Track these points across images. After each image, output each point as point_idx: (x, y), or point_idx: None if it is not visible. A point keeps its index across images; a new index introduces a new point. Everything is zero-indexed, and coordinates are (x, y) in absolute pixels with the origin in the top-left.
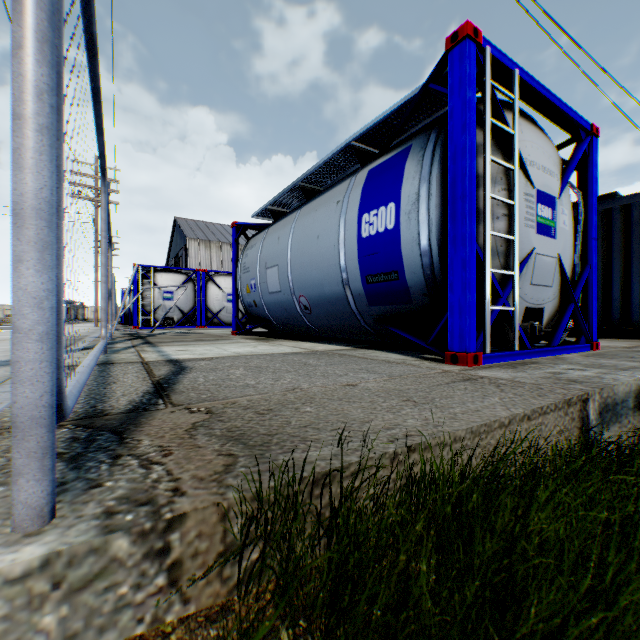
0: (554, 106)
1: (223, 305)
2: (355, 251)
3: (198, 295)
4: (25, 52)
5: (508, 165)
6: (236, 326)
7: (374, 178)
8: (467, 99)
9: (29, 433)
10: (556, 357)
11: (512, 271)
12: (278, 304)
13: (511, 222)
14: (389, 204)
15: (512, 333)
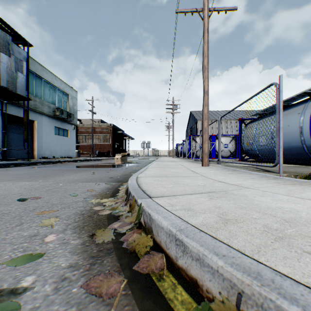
0: None
1: (222, 149)
2: (307, 131)
3: (212, 145)
4: (281, 132)
5: None
6: (240, 158)
7: None
8: None
9: (281, 166)
10: None
11: None
12: (264, 149)
13: None
14: None
15: None
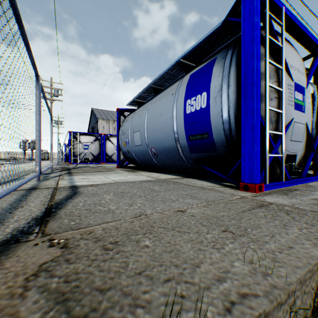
0: (303, 33)
1: (114, 152)
2: (182, 121)
3: (101, 147)
4: None
5: (278, 66)
6: (118, 163)
7: (193, 79)
8: (254, 22)
9: None
10: (306, 185)
11: (280, 132)
12: (140, 152)
13: (279, 102)
14: (203, 93)
15: (280, 170)
